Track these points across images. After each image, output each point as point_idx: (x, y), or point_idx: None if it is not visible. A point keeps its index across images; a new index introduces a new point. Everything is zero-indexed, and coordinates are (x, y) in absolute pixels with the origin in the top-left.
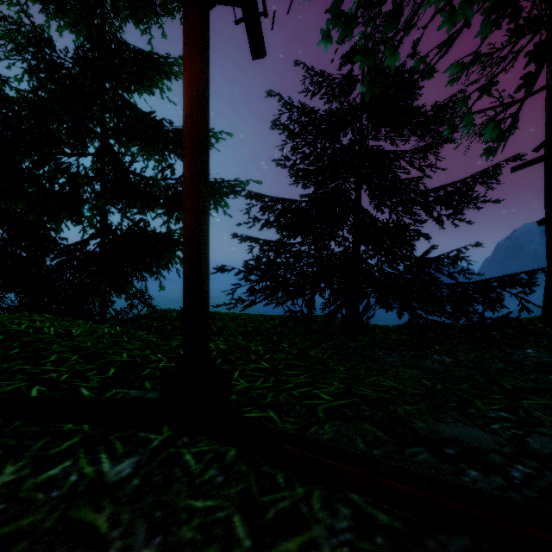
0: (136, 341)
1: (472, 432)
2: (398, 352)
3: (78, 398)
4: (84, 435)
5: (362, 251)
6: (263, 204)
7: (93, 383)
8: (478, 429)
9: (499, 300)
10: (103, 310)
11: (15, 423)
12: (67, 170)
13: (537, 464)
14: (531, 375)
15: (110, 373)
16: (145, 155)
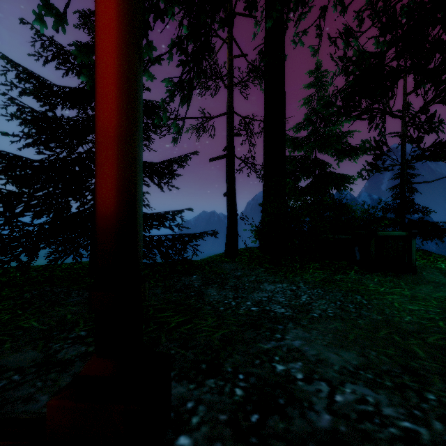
0: None
1: (28, 355)
2: None
3: None
4: None
5: None
6: None
7: None
8: (37, 352)
9: (185, 245)
10: None
11: None
12: None
13: (35, 370)
14: (164, 295)
15: None
16: None
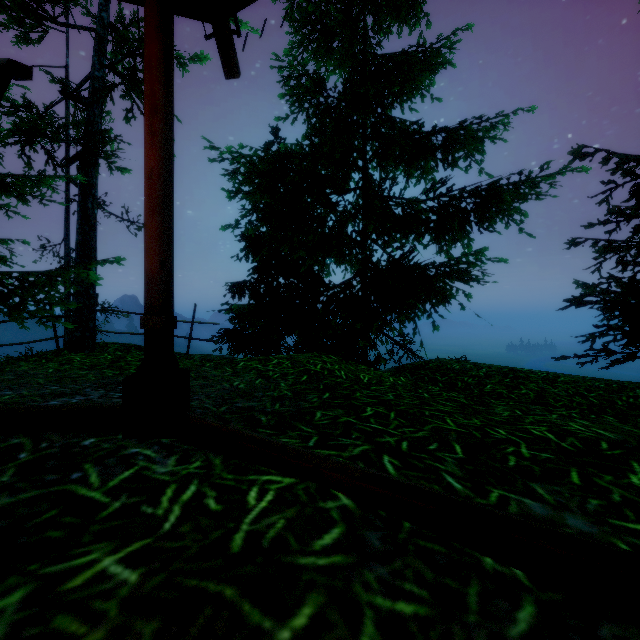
0: (443, 400)
1: None
2: None
3: (484, 508)
4: (536, 602)
5: None
6: (638, 188)
7: (451, 466)
8: None
9: None
10: (365, 355)
11: (403, 525)
12: (336, 209)
13: None
14: None
15: (459, 452)
16: (408, 175)
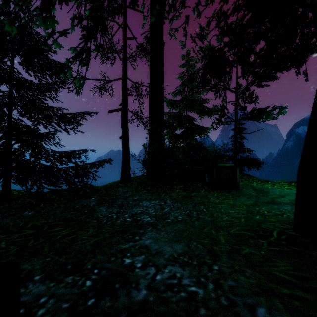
0: None
1: None
2: (0, 215)
3: None
4: None
5: (18, 146)
6: None
7: None
8: None
9: (86, 175)
10: None
11: None
12: None
13: None
14: (62, 214)
15: None
16: None
